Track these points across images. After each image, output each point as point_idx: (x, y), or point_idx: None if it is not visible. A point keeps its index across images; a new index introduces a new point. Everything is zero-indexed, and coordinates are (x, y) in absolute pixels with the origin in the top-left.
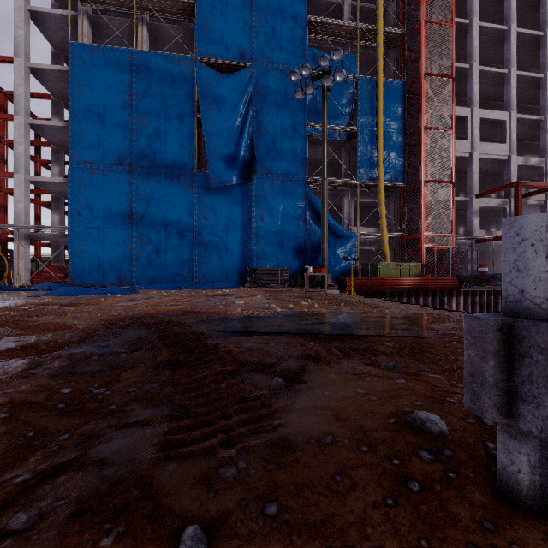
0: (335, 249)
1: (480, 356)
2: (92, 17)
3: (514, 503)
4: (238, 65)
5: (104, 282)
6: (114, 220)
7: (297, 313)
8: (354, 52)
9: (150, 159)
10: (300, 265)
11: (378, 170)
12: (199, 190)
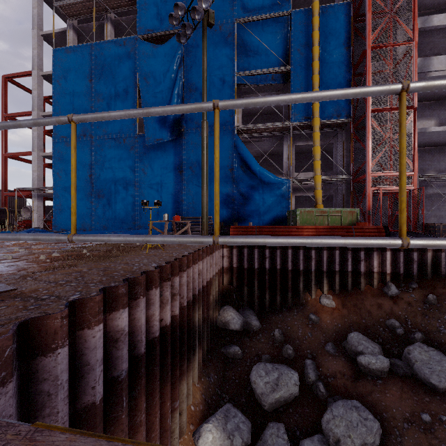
0: (263, 196)
1: None
2: (76, 28)
3: None
4: (173, 33)
5: None
6: (80, 180)
7: None
8: None
9: (104, 129)
10: (228, 214)
11: (312, 108)
12: (140, 150)
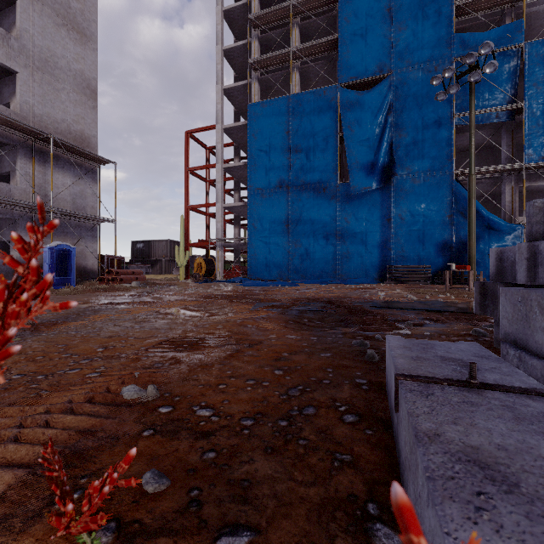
0: (490, 244)
1: (477, 294)
2: (260, 79)
3: (495, 348)
4: (377, 78)
5: (269, 277)
6: (276, 230)
7: (431, 301)
8: (520, 14)
9: (302, 179)
10: (444, 262)
11: None
12: (342, 199)
